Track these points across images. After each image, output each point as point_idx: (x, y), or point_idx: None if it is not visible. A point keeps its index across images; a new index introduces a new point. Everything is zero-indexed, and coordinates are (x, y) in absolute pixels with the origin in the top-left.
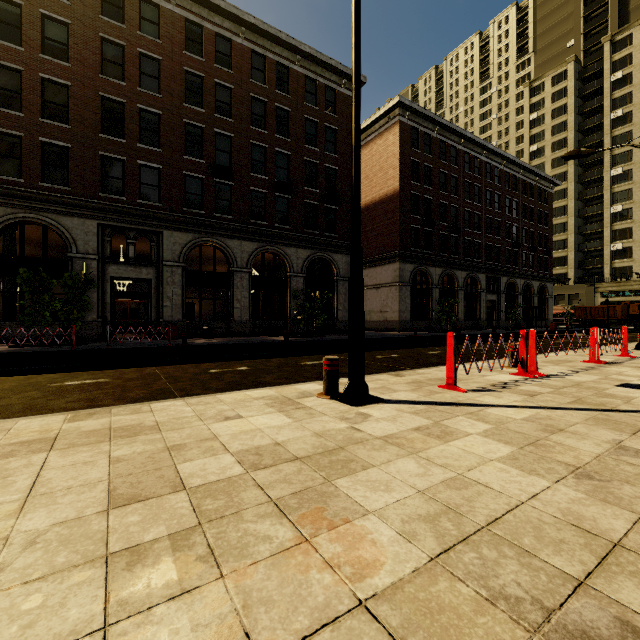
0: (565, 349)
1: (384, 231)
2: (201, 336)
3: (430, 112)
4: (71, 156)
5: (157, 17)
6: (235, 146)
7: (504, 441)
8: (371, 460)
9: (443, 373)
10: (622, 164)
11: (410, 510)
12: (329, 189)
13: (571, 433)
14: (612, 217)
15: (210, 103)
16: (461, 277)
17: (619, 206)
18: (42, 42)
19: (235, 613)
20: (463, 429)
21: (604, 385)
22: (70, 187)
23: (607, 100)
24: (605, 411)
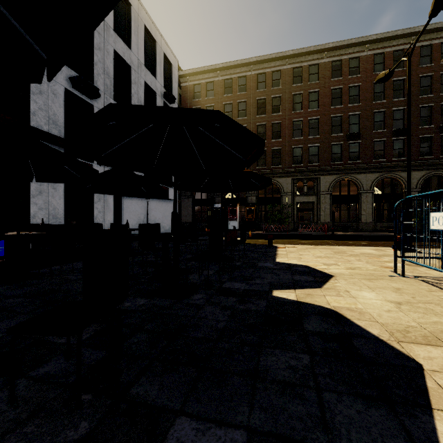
0: None
1: None
2: (340, 231)
3: None
4: (281, 152)
5: (317, 69)
6: (362, 118)
7: None
8: None
9: None
10: None
11: None
12: None
13: None
14: None
15: (346, 100)
16: None
17: None
18: (272, 109)
19: (357, 258)
20: None
21: None
22: (281, 165)
23: None
24: None
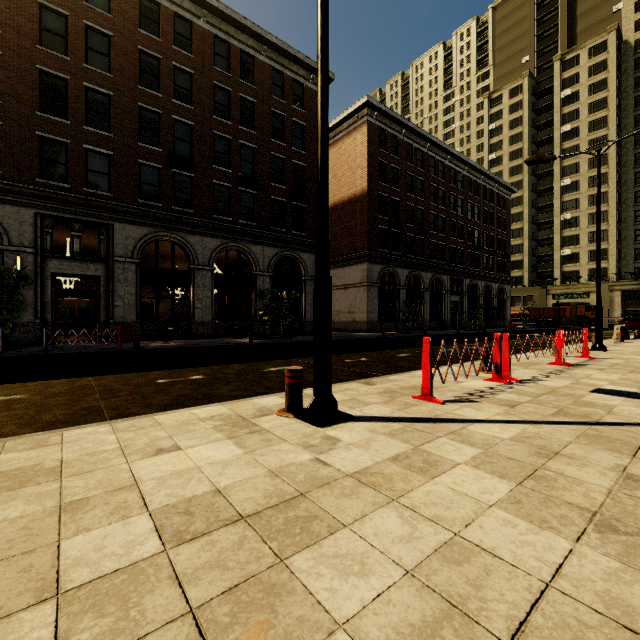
0: (528, 350)
1: (352, 231)
2: (158, 338)
3: (397, 114)
4: (2, 135)
5: None
6: (196, 135)
7: (498, 473)
8: (340, 515)
9: (416, 380)
10: (570, 175)
11: (398, 615)
12: (297, 186)
13: (568, 457)
14: (562, 224)
15: (168, 87)
16: (427, 278)
17: (568, 214)
18: None
19: None
20: (448, 457)
21: (579, 391)
22: (1, 170)
23: (557, 115)
24: (592, 425)
